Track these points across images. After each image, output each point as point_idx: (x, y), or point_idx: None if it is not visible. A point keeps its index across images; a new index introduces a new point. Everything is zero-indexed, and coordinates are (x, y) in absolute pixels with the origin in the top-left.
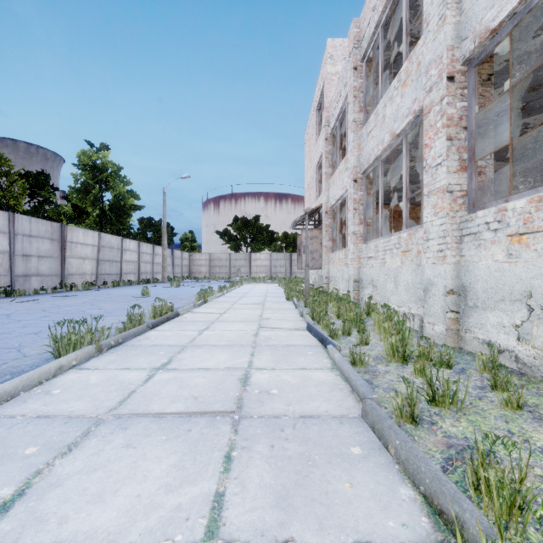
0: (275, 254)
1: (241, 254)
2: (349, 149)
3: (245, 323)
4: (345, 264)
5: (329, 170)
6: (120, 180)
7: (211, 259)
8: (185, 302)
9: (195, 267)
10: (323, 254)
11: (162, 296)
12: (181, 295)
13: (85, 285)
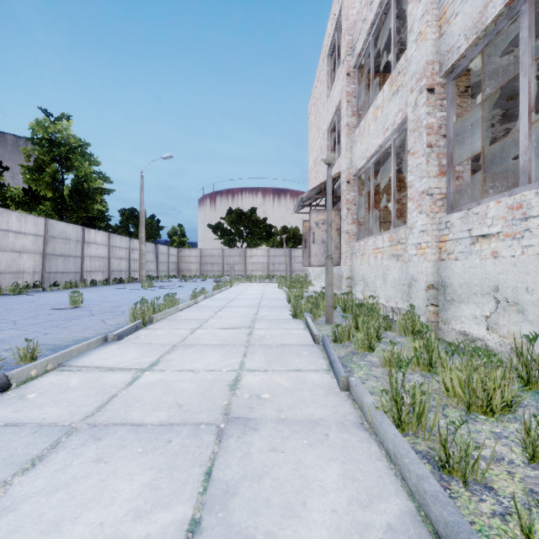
0: (273, 250)
1: (235, 250)
2: (411, 39)
3: (162, 456)
4: (392, 255)
5: (352, 119)
6: (86, 159)
7: (202, 255)
8: (115, 322)
9: (184, 265)
10: (343, 243)
11: (100, 306)
12: (131, 304)
13: (15, 287)
